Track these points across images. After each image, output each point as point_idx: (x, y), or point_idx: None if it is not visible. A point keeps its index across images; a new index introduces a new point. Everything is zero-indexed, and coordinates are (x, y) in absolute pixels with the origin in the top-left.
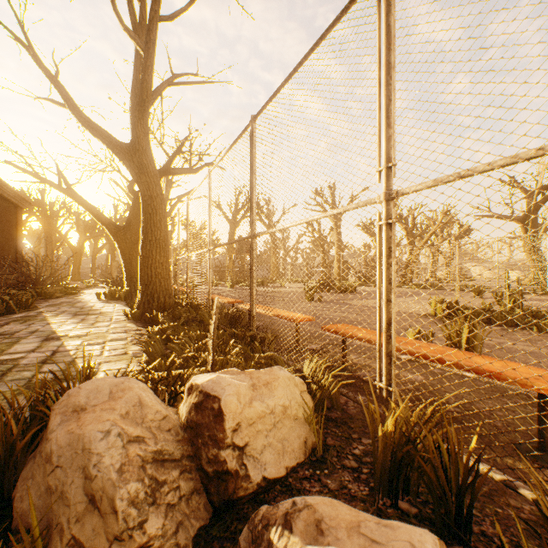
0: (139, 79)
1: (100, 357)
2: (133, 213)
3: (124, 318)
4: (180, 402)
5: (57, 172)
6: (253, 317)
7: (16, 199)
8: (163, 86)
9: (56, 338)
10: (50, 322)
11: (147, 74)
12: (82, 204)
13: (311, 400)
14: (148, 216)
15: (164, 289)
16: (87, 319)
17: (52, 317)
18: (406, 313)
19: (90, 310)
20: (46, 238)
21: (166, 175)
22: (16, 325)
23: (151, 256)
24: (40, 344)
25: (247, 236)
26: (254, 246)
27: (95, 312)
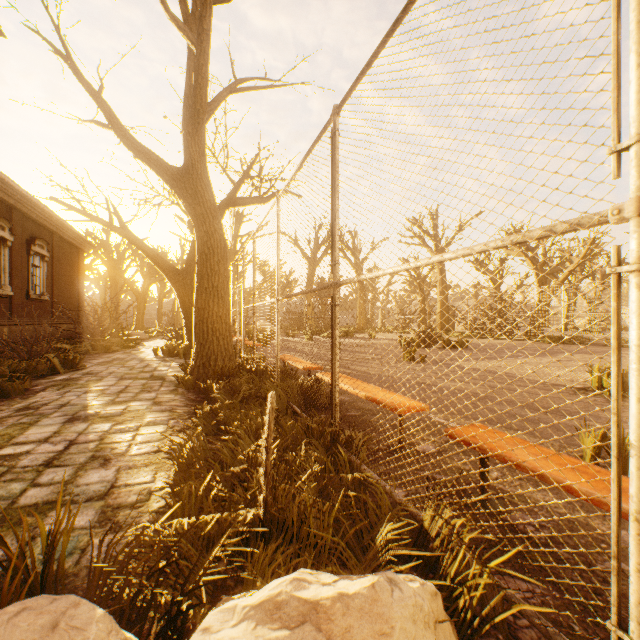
0: (192, 85)
1: (123, 457)
2: (193, 254)
3: (175, 386)
4: (196, 612)
5: (108, 208)
6: (335, 404)
7: (78, 241)
8: (224, 93)
9: (83, 418)
10: (88, 389)
11: (201, 75)
12: (136, 244)
13: (451, 629)
14: (204, 257)
15: (223, 350)
16: (132, 386)
17: (95, 381)
18: (551, 385)
19: (140, 372)
20: (111, 283)
21: (231, 206)
22: (51, 393)
23: (208, 307)
24: (60, 428)
25: (327, 285)
26: (337, 299)
27: (144, 376)
